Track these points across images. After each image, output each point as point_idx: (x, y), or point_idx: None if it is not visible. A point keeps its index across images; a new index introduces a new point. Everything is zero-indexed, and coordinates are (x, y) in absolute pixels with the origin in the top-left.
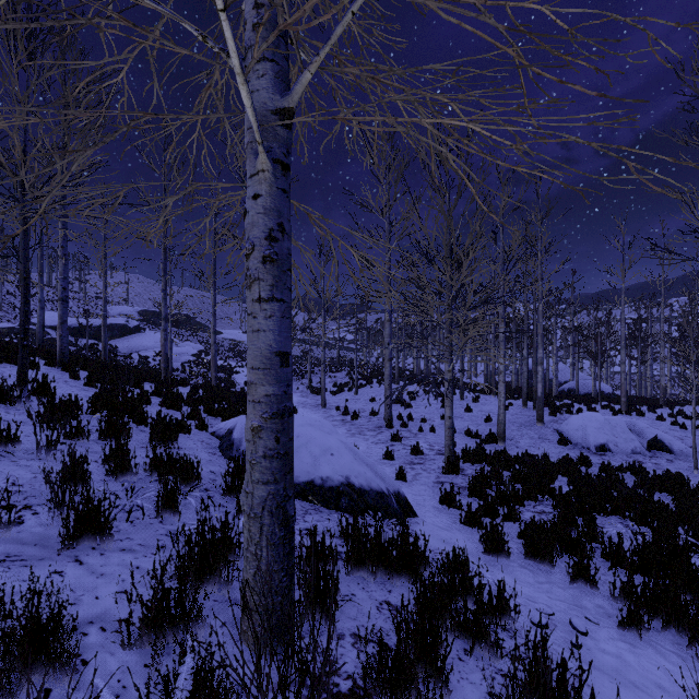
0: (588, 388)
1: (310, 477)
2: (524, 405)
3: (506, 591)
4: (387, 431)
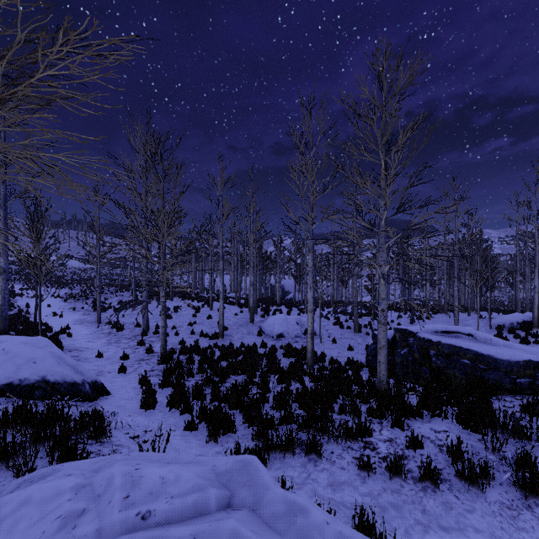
0: (300, 297)
1: (10, 380)
2: (249, 312)
3: (129, 425)
4: (140, 338)
